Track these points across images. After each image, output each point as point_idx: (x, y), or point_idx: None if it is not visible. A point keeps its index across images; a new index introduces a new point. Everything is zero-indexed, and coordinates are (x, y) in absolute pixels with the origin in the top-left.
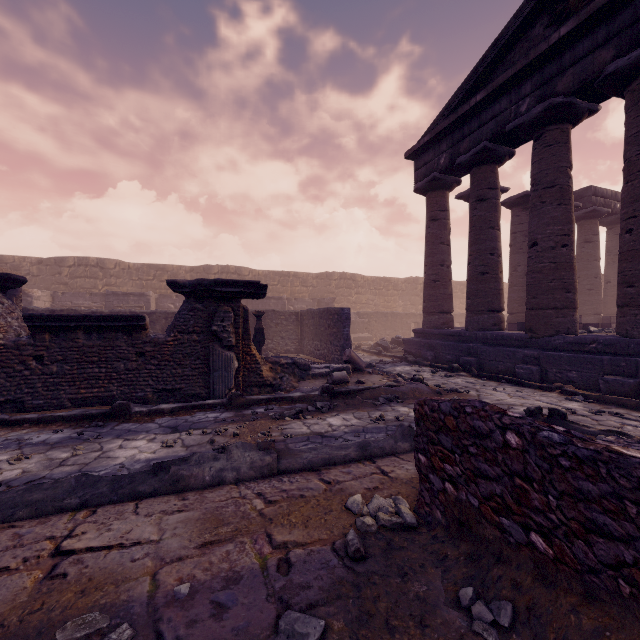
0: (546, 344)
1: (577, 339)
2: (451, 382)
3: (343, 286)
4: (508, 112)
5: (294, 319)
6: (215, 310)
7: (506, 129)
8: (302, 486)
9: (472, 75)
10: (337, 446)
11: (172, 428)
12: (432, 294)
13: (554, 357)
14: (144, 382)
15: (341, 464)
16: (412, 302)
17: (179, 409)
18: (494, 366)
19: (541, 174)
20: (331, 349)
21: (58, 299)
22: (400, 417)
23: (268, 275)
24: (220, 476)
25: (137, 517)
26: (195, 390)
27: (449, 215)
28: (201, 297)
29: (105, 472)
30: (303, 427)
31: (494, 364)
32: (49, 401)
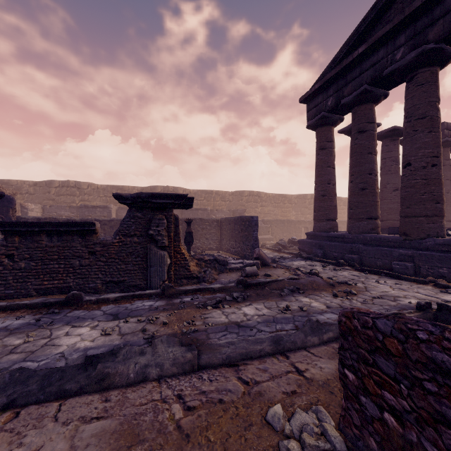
0: (418, 245)
1: (447, 241)
2: (339, 275)
3: (251, 201)
4: (385, 60)
5: (215, 225)
6: (152, 218)
7: (383, 73)
8: (221, 387)
9: (354, 33)
10: (253, 340)
11: (113, 315)
12: (321, 206)
13: (426, 256)
14: (95, 275)
15: (257, 358)
16: (302, 212)
17: (121, 298)
18: (373, 262)
19: (414, 108)
20: (243, 248)
21: (47, 210)
22: (304, 308)
23: (197, 193)
24: (144, 372)
25: (54, 425)
26: (136, 282)
27: (334, 145)
28: (141, 207)
29: (45, 362)
30: (222, 316)
31: (373, 260)
32: (18, 291)
